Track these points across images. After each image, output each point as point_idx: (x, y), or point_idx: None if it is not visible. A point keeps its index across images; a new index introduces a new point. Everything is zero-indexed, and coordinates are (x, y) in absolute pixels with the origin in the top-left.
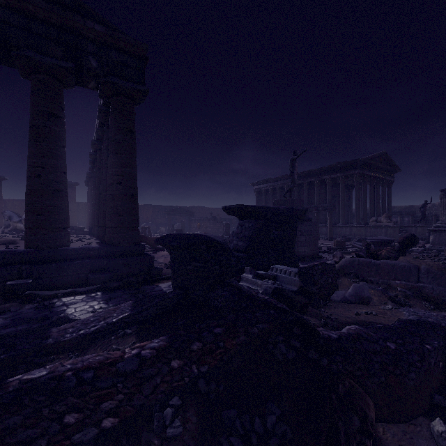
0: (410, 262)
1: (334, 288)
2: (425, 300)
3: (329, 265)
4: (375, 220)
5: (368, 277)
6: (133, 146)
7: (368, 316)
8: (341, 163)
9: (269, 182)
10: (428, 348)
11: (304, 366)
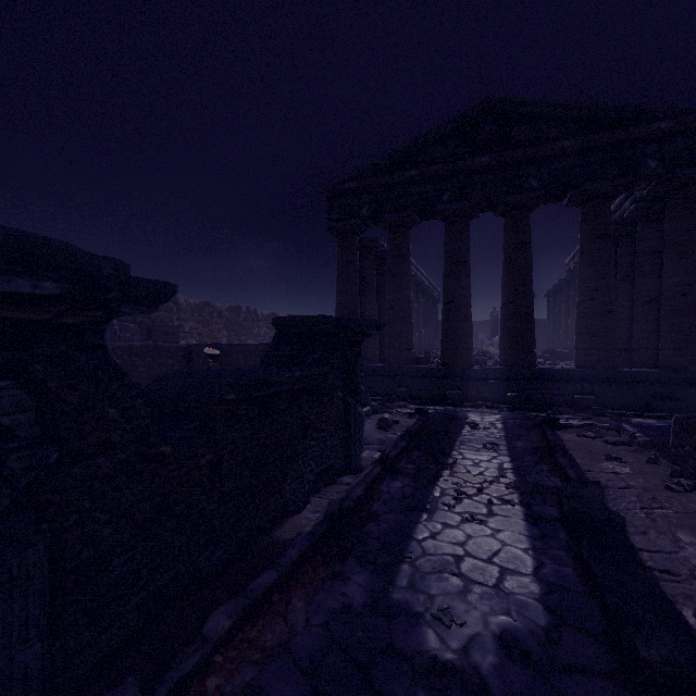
0: None
1: None
2: None
3: None
4: None
5: None
6: None
7: None
8: None
9: None
10: None
11: None
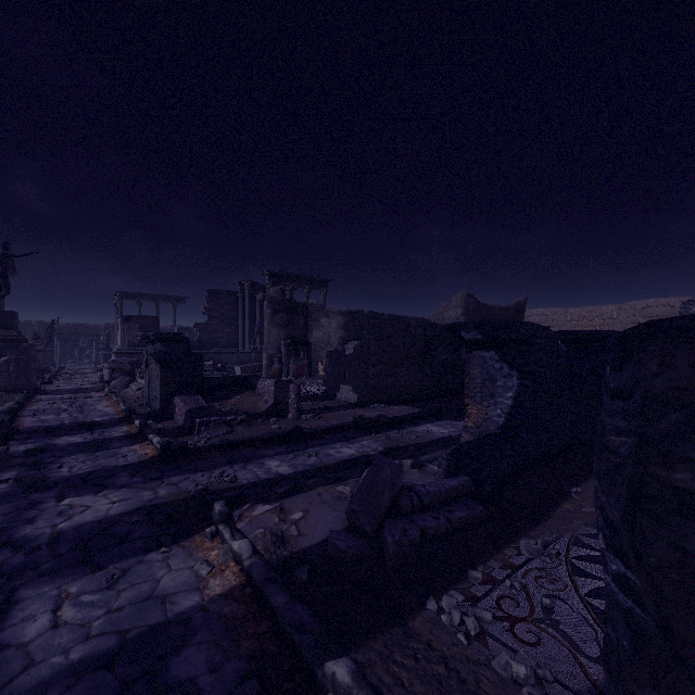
0: None
1: None
2: None
3: None
4: None
5: None
6: None
7: None
8: None
9: None
10: None
11: None
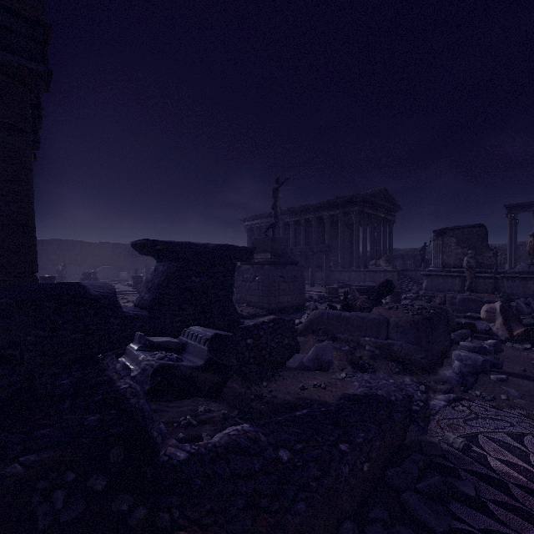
0: (381, 314)
1: (292, 350)
2: (394, 360)
3: (286, 322)
4: (375, 264)
5: (337, 334)
6: (24, 152)
7: (314, 391)
8: (339, 198)
9: (262, 218)
10: (341, 450)
11: (89, 533)
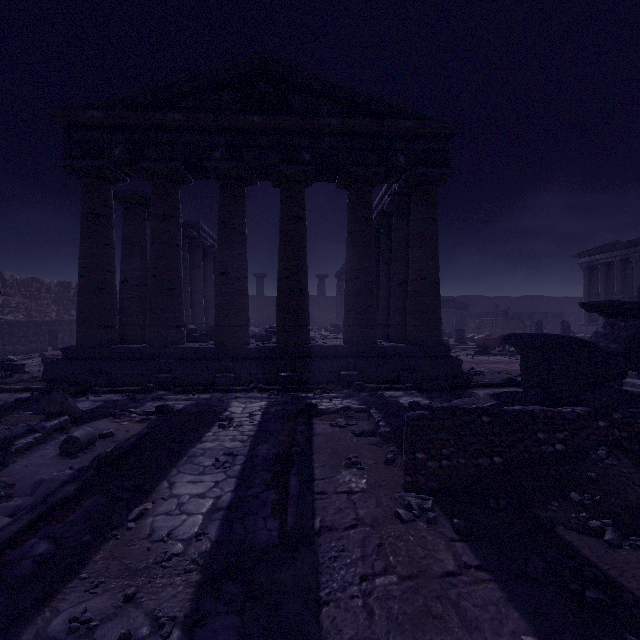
0: None
1: None
2: None
3: None
4: None
5: None
6: (436, 237)
7: None
8: None
9: (614, 250)
10: None
11: None
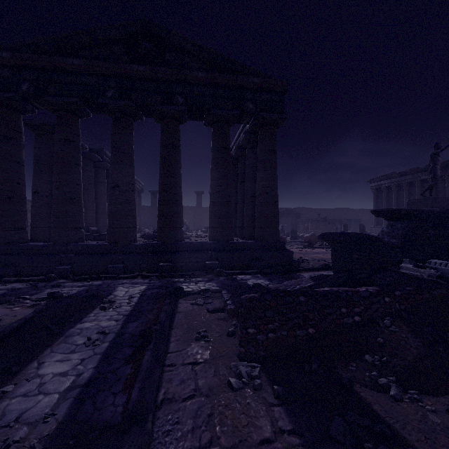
0: None
1: None
2: None
3: None
4: None
5: None
6: (275, 163)
7: None
8: None
9: (392, 178)
10: None
11: None
